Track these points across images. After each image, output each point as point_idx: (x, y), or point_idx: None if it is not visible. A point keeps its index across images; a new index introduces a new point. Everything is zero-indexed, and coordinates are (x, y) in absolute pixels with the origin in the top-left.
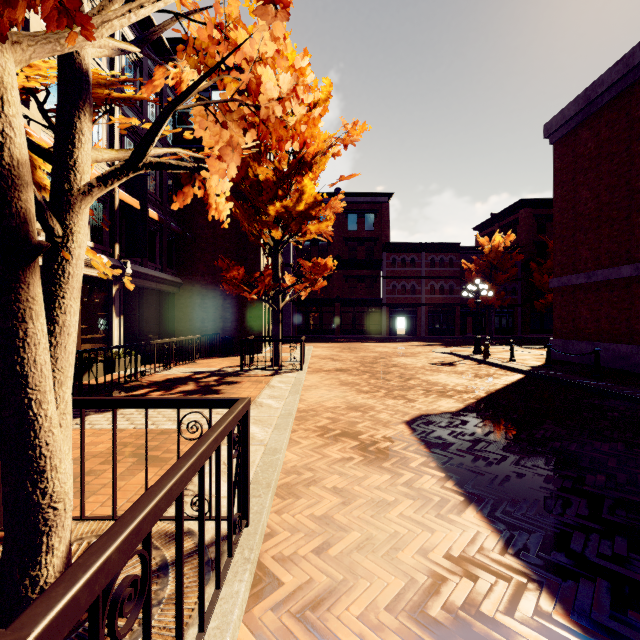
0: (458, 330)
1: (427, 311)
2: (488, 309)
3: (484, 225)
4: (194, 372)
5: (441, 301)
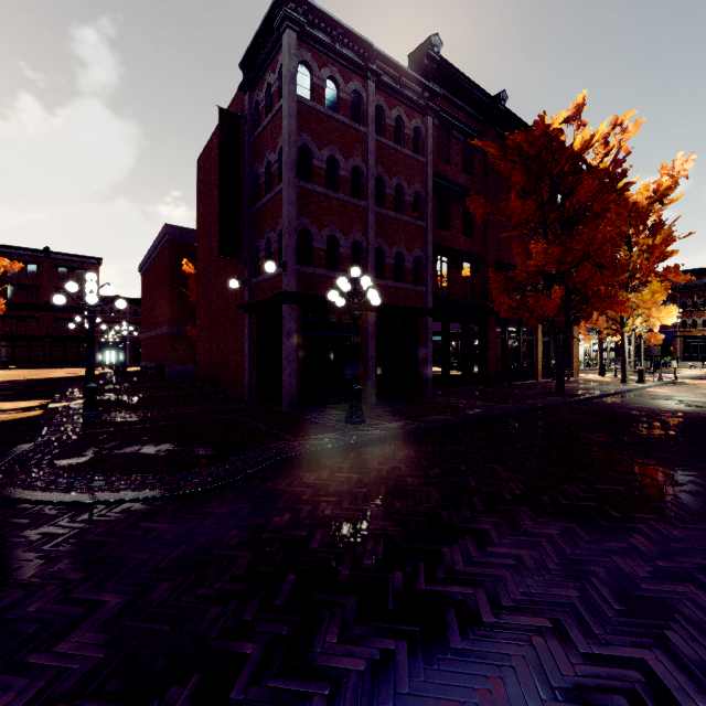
0: None
1: (132, 347)
2: None
3: None
4: None
5: None
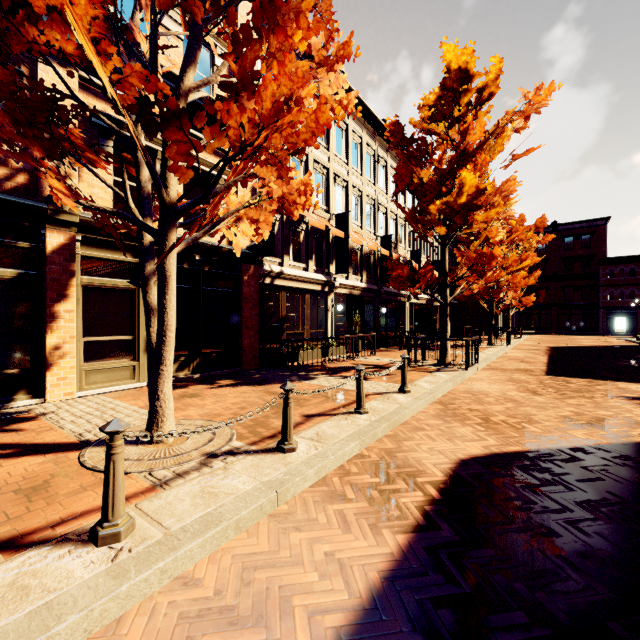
0: None
1: None
2: None
3: None
4: None
5: None
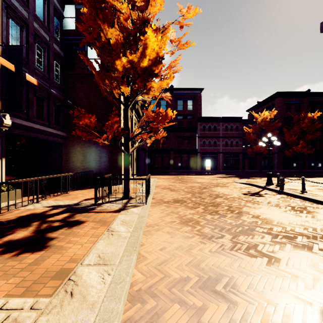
0: (241, 167)
1: (223, 156)
2: (259, 155)
3: (253, 108)
4: (54, 206)
5: (231, 150)
